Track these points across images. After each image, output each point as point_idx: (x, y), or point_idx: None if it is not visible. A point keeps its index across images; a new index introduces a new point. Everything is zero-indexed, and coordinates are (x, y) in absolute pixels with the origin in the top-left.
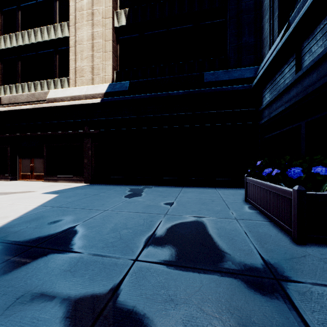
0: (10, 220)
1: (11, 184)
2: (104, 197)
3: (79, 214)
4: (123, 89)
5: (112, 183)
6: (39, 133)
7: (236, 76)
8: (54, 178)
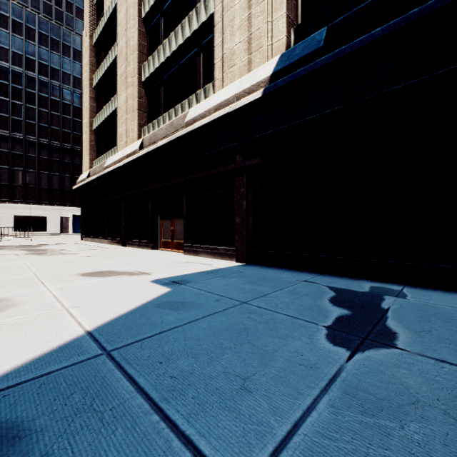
0: None
1: (145, 255)
2: (261, 323)
3: None
4: (311, 49)
5: (285, 267)
6: (177, 180)
7: None
8: (195, 248)
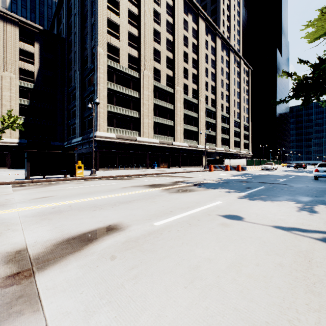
0: None
1: None
2: None
3: None
4: (25, 142)
5: (19, 168)
6: None
7: (59, 144)
8: None
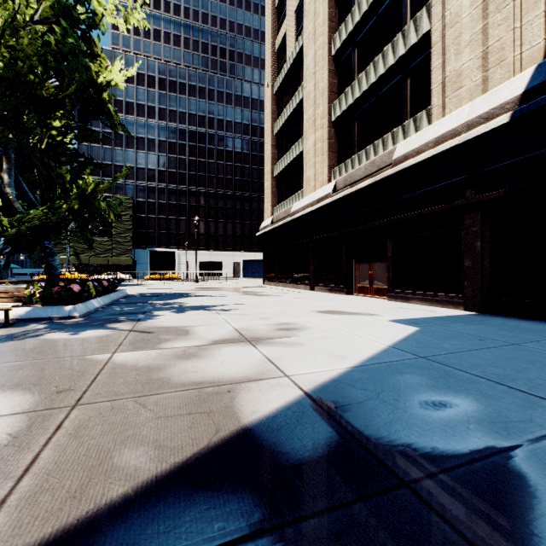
0: (349, 368)
1: (346, 299)
2: None
3: (496, 402)
4: None
5: (544, 319)
6: (380, 221)
7: None
8: (404, 294)
